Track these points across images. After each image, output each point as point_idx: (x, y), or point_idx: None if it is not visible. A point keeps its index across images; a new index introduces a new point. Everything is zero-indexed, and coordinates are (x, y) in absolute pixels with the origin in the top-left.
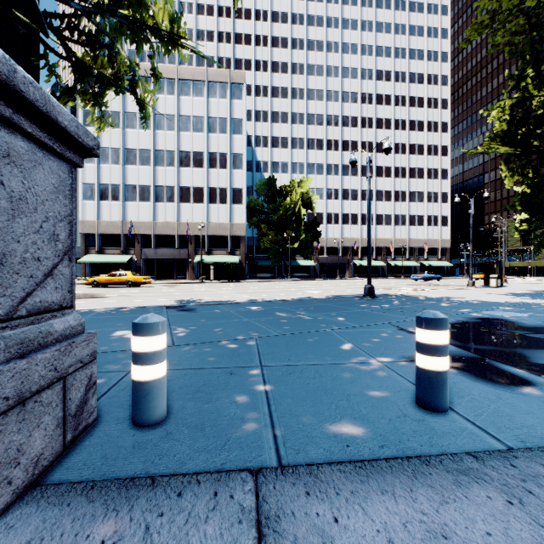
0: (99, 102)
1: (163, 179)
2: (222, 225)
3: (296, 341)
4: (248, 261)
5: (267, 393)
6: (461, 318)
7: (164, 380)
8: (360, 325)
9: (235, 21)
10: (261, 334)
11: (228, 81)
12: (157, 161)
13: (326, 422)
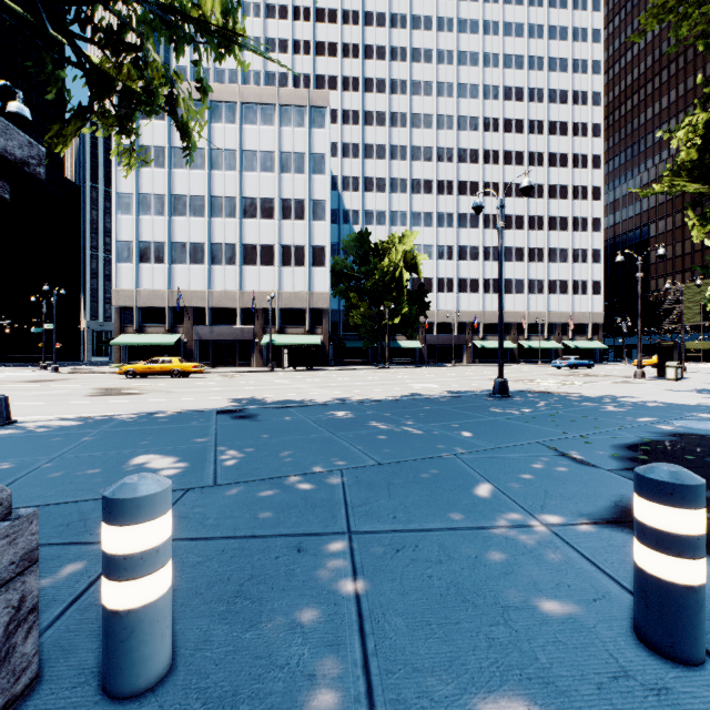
0: (126, 127)
1: (221, 235)
2: (298, 295)
3: (403, 477)
4: (333, 342)
5: (359, 601)
6: (645, 433)
7: (165, 601)
8: (498, 446)
9: (315, 26)
10: (349, 463)
11: (306, 104)
12: (214, 210)
13: (475, 690)
